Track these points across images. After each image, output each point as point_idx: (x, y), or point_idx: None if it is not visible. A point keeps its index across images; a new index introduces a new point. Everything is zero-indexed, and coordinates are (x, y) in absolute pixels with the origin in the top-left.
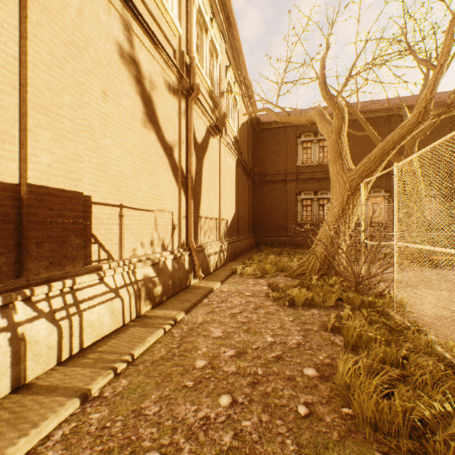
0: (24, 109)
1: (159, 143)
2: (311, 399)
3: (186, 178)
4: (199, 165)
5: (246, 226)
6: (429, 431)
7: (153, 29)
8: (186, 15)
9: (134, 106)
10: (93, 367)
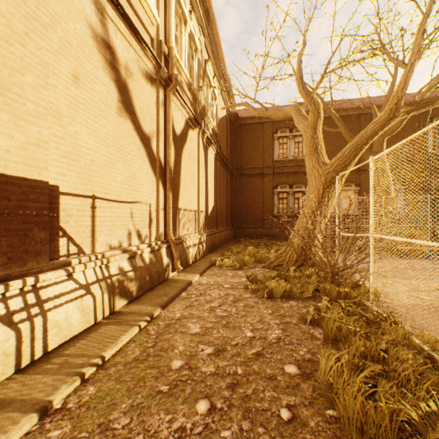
0: None
1: (136, 132)
2: (293, 401)
3: (164, 170)
4: (178, 157)
5: (225, 218)
6: (415, 432)
7: (129, 14)
8: (164, 5)
9: (108, 92)
10: (57, 374)
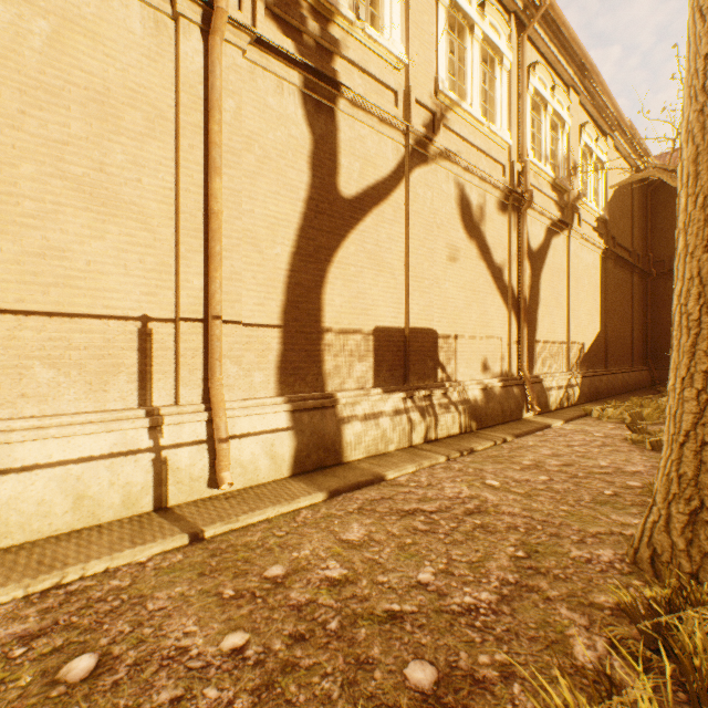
0: (407, 282)
1: (487, 270)
2: (620, 491)
3: (517, 299)
4: (534, 278)
5: (626, 352)
6: None
7: (482, 164)
8: (517, 116)
9: (465, 246)
10: (447, 448)
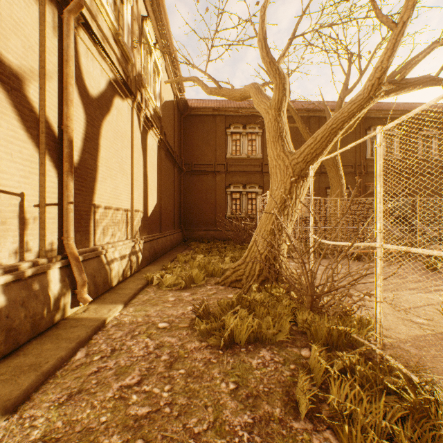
0: None
1: None
2: None
3: (59, 140)
4: (93, 128)
5: (172, 220)
6: None
7: None
8: None
9: None
10: None
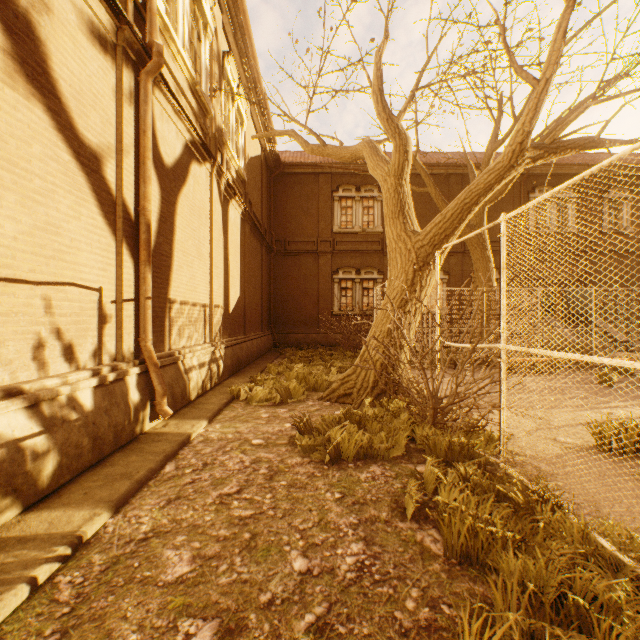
0: None
1: (60, 136)
2: None
3: (136, 225)
4: (168, 206)
5: (258, 318)
6: None
7: None
8: None
9: None
10: None
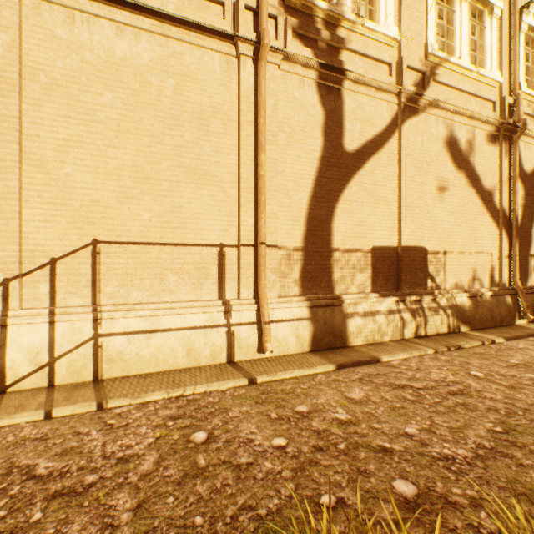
0: (399, 210)
1: (476, 195)
2: None
3: (508, 218)
4: (528, 198)
5: None
6: None
7: (471, 105)
8: (508, 55)
9: (453, 176)
10: (435, 343)
